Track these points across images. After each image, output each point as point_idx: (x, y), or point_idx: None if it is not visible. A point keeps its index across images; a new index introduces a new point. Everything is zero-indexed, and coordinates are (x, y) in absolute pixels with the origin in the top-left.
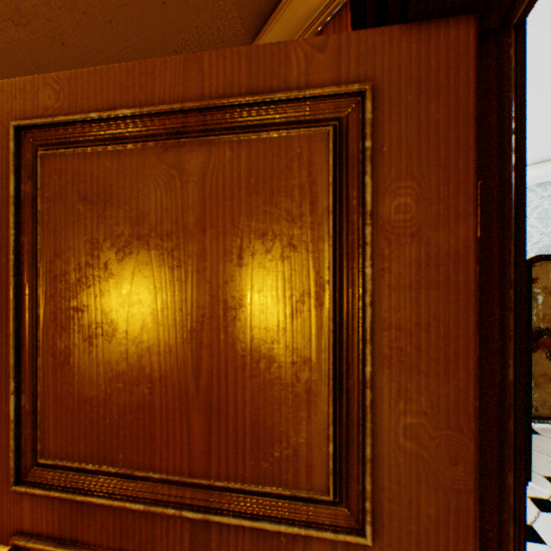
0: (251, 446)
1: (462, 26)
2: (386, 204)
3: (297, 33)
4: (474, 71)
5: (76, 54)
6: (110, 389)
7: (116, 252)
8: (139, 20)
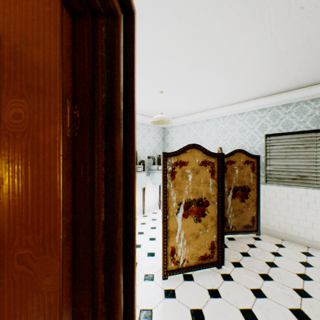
0: None
1: (54, 5)
2: (7, 112)
3: None
4: (61, 34)
5: None
6: None
7: None
8: None
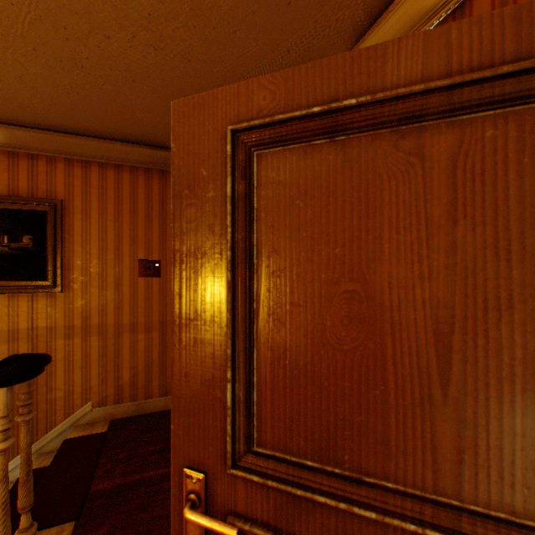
0: (523, 472)
1: None
2: None
3: (434, 5)
4: None
5: (197, 69)
6: (333, 387)
7: (340, 247)
8: (261, 25)
